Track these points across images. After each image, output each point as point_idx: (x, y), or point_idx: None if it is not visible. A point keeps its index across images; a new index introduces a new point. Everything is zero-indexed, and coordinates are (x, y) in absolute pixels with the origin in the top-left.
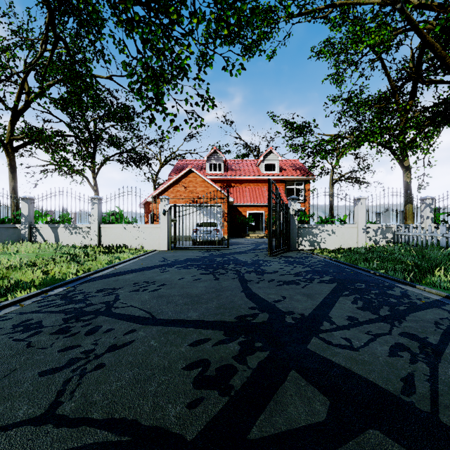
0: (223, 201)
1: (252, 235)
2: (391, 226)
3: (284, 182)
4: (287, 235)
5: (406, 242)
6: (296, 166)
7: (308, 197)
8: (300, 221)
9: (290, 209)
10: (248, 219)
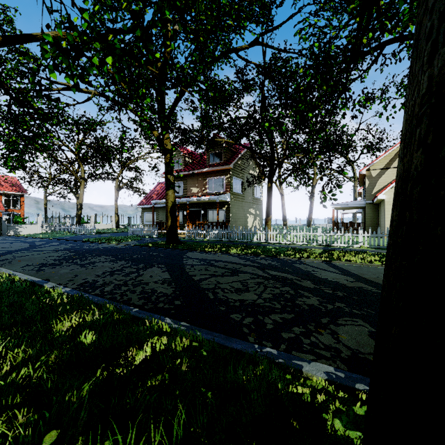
0: None
1: None
2: (53, 225)
3: (2, 195)
4: (1, 229)
5: (57, 231)
6: (13, 183)
7: (23, 206)
8: (16, 221)
9: (3, 218)
10: None
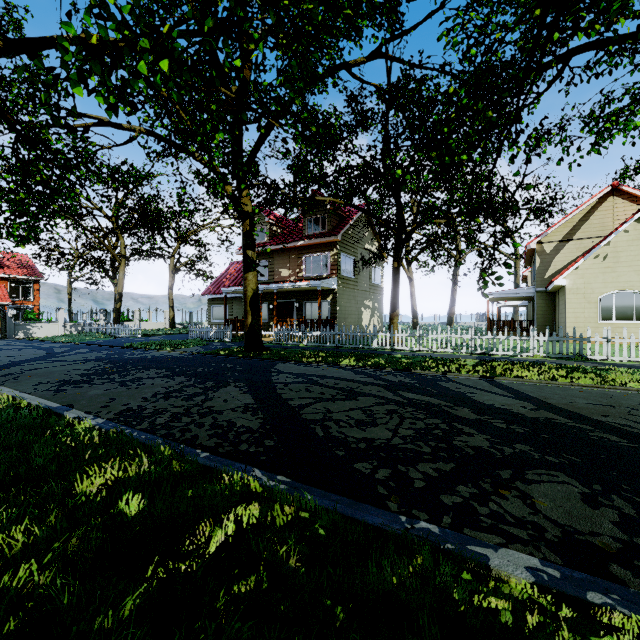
0: None
1: None
2: (81, 324)
3: (7, 280)
4: (6, 329)
5: (87, 332)
6: (24, 263)
7: (37, 296)
8: (27, 318)
9: (8, 313)
10: None
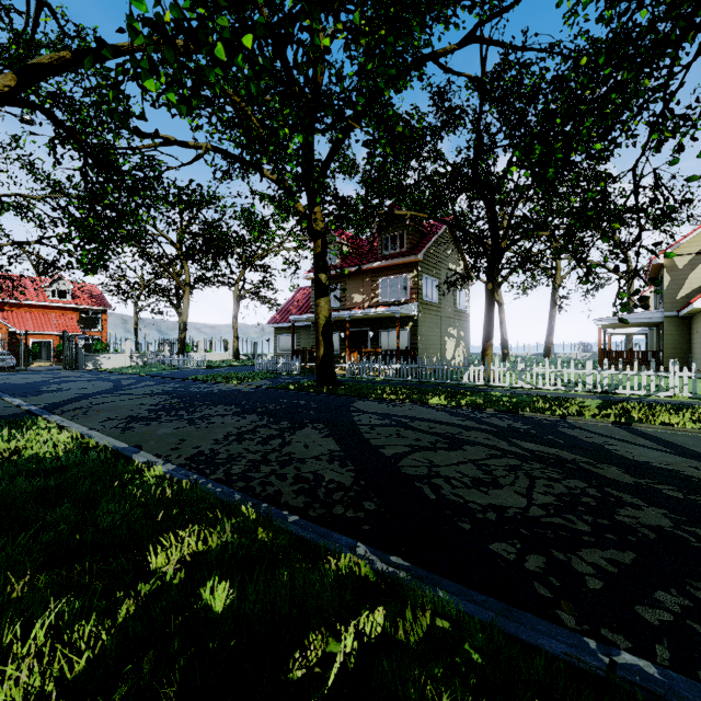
0: (3, 331)
1: (37, 364)
2: (147, 355)
3: (78, 310)
4: (77, 360)
5: (152, 363)
6: (93, 293)
7: (106, 326)
8: (96, 349)
9: (79, 344)
10: (33, 347)
